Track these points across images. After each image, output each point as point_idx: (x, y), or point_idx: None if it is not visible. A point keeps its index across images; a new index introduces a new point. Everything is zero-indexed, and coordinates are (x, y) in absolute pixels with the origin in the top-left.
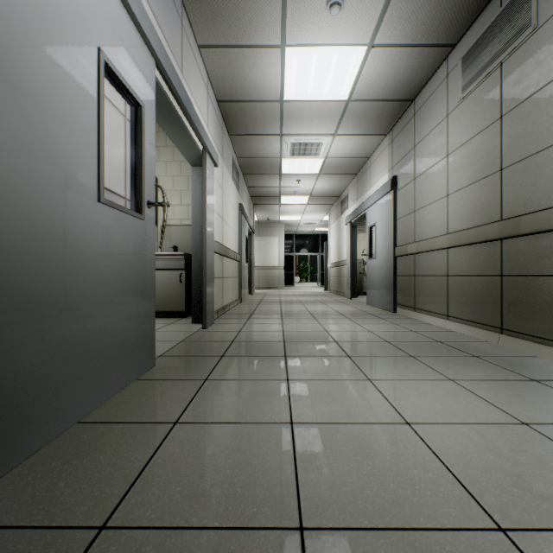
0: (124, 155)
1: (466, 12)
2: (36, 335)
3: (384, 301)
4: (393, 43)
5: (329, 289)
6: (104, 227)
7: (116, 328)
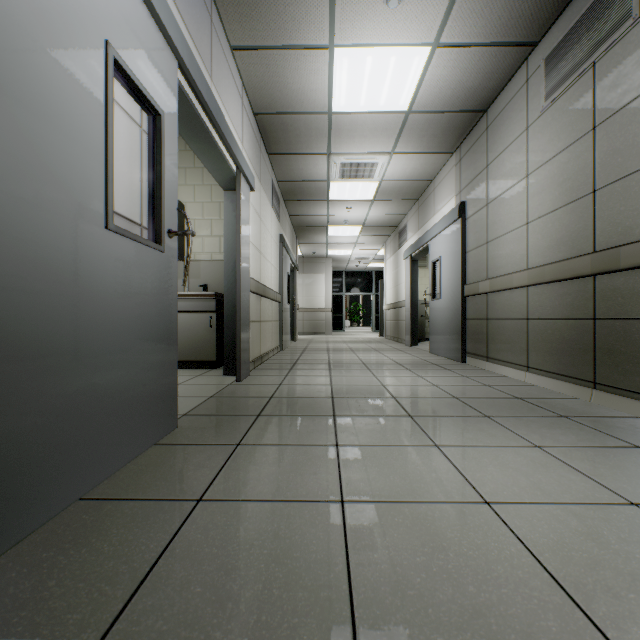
0: (140, 174)
1: (550, 3)
2: (25, 393)
3: (451, 349)
4: (462, 42)
5: (385, 334)
6: (113, 260)
7: (128, 383)
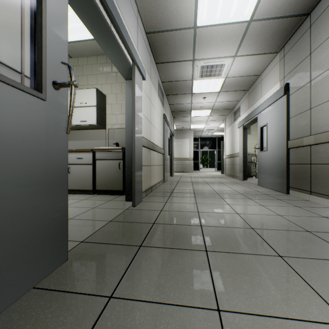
0: (20, 23)
1: None
2: None
3: (276, 184)
4: None
5: (224, 173)
6: None
7: None
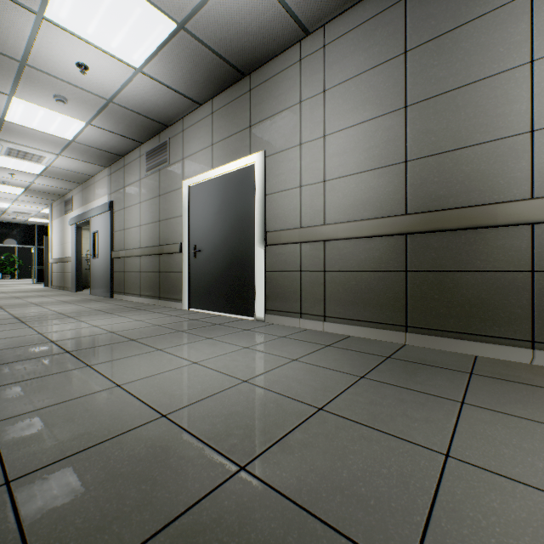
0: None
1: (145, 134)
2: None
3: (105, 290)
4: (105, 129)
5: (51, 284)
6: None
7: None
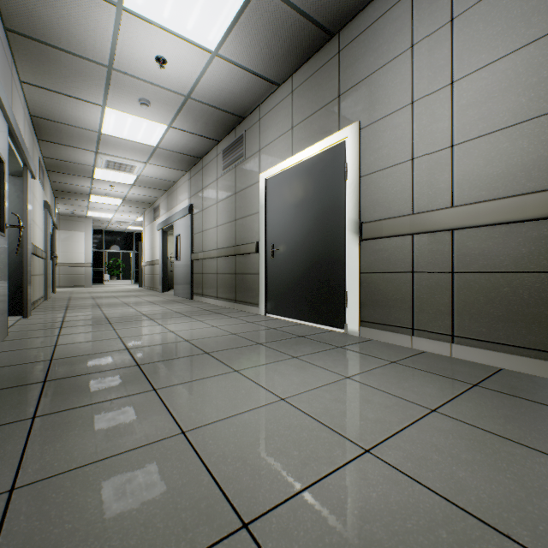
0: None
1: (222, 131)
2: None
3: (186, 291)
4: (184, 130)
5: (144, 285)
6: None
7: None
